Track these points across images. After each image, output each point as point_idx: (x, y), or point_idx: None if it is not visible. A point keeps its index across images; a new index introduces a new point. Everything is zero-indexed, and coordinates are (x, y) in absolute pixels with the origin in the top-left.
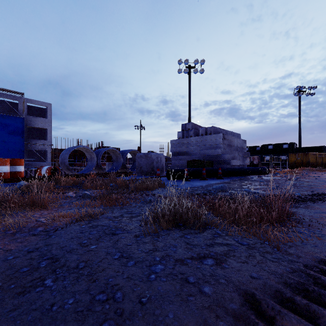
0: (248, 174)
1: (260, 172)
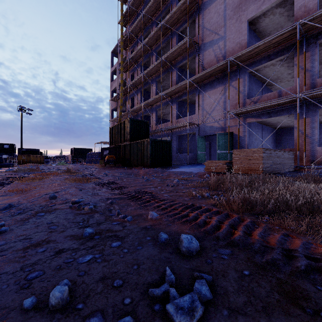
0: (4, 167)
1: (9, 166)
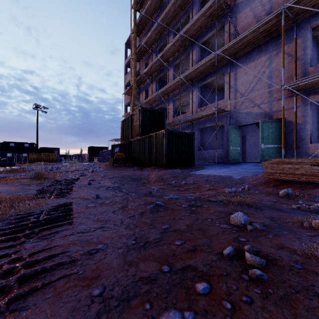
0: (1, 166)
1: (9, 165)
